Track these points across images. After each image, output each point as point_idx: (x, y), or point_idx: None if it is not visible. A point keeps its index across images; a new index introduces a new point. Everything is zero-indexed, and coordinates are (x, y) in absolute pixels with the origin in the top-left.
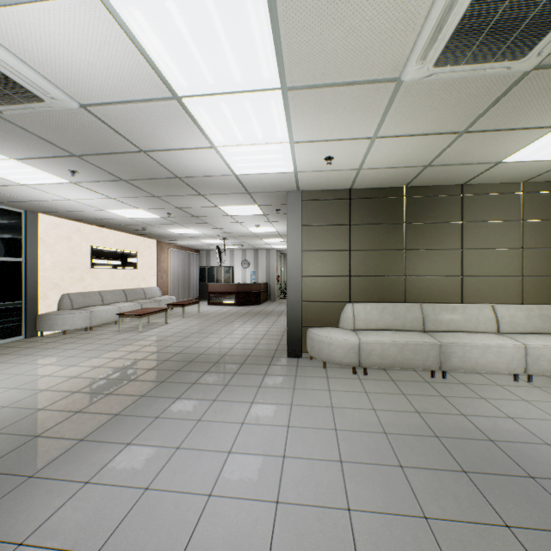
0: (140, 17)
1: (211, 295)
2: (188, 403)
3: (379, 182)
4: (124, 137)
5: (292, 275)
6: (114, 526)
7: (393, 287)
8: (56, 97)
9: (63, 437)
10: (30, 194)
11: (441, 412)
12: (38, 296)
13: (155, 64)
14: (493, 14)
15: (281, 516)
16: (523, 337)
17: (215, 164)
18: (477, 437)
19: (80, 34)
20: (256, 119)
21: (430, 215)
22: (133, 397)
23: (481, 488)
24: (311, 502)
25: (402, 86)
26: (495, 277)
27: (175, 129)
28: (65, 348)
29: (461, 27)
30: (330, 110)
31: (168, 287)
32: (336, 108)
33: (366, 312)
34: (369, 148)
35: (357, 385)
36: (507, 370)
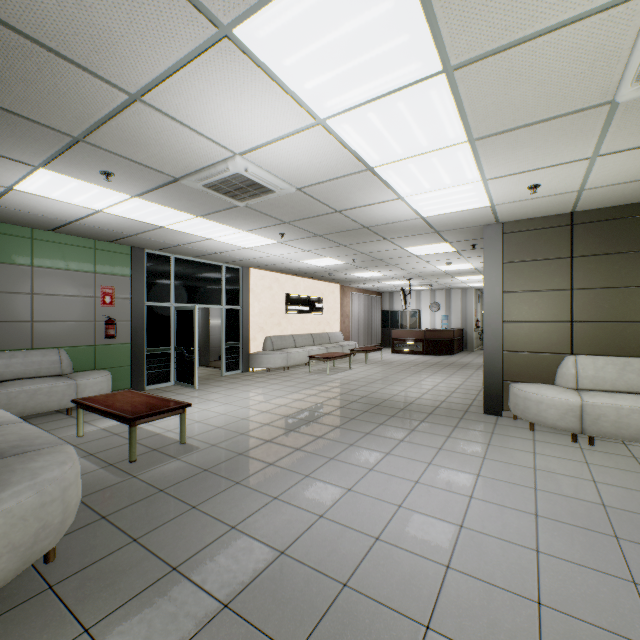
0: (348, 128)
1: (394, 342)
2: (376, 438)
3: (616, 200)
4: (324, 204)
5: (489, 321)
6: (330, 505)
7: None
8: (283, 188)
9: (285, 445)
10: (248, 254)
11: None
12: (250, 338)
13: (355, 151)
14: None
15: (463, 536)
16: None
17: (401, 211)
18: None
19: (306, 148)
20: (443, 169)
21: None
22: (329, 426)
23: None
24: (495, 535)
25: (620, 105)
26: None
27: (366, 191)
28: (271, 382)
29: None
30: (526, 145)
31: (350, 332)
32: (533, 142)
33: (595, 368)
34: (590, 167)
35: (575, 454)
36: None
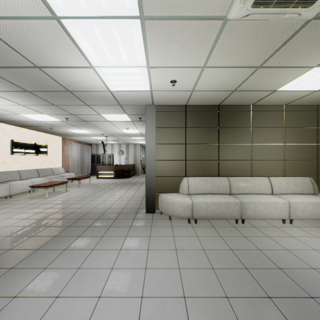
0: None
1: (98, 172)
2: (72, 253)
3: (203, 101)
4: (19, 53)
5: (149, 160)
6: None
7: (212, 167)
8: None
9: None
10: None
11: (246, 249)
12: None
13: None
14: None
15: None
16: (286, 197)
17: (95, 81)
18: (271, 267)
19: None
20: (122, 44)
21: (234, 123)
22: (29, 251)
23: (283, 311)
24: None
25: (227, 24)
26: (270, 161)
27: (59, 48)
28: None
29: None
30: (175, 41)
31: (69, 167)
32: (180, 39)
33: (196, 183)
34: (200, 75)
35: (191, 231)
36: (279, 217)
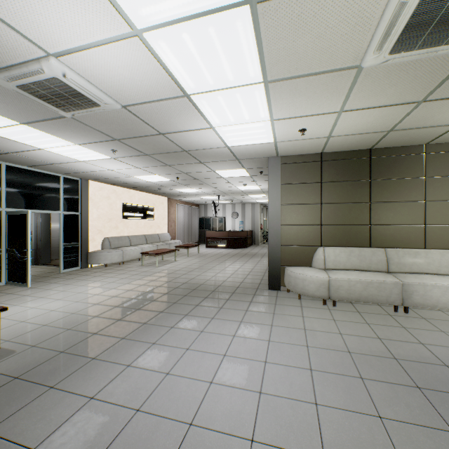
0: (165, 46)
1: (208, 240)
2: (193, 319)
3: (346, 146)
4: (149, 125)
5: (272, 224)
6: (148, 394)
7: (360, 234)
8: (107, 103)
9: (111, 335)
10: (85, 167)
11: (400, 340)
12: (88, 239)
13: (173, 74)
14: (439, 10)
15: (263, 402)
16: None
17: (213, 139)
18: (433, 362)
19: (126, 61)
20: (244, 105)
21: (394, 172)
22: (154, 312)
23: (432, 401)
24: (286, 395)
25: (362, 71)
26: None
27: (184, 117)
28: (107, 276)
29: (411, 22)
30: (302, 94)
31: (176, 233)
32: (307, 92)
33: (335, 255)
34: (337, 120)
35: (327, 314)
36: None
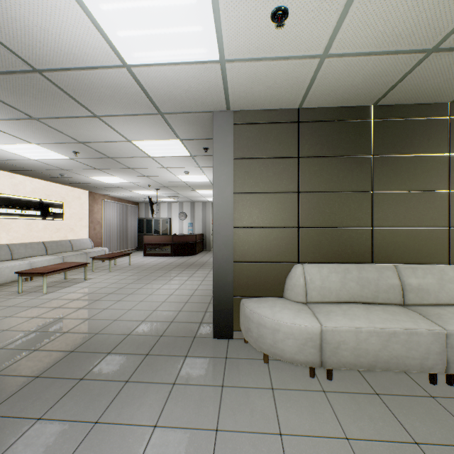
0: None
1: (146, 246)
2: None
3: (341, 95)
4: None
5: (220, 226)
6: None
7: (357, 241)
8: None
9: None
10: None
11: None
12: None
13: None
14: None
15: None
16: None
17: (77, 26)
18: None
19: None
20: None
21: (407, 145)
22: None
23: None
24: None
25: None
26: None
27: None
28: None
29: None
30: None
31: (102, 238)
32: None
33: (322, 278)
34: None
35: (326, 412)
36: None
